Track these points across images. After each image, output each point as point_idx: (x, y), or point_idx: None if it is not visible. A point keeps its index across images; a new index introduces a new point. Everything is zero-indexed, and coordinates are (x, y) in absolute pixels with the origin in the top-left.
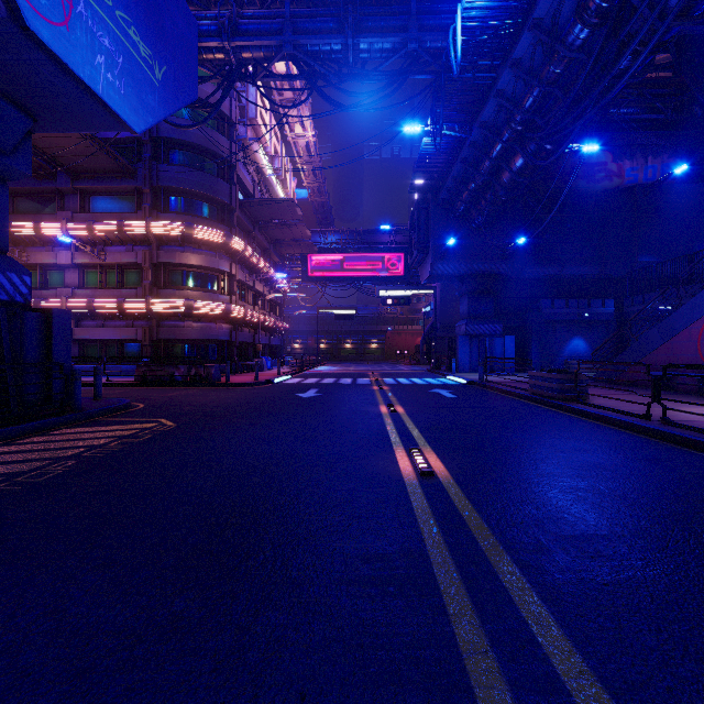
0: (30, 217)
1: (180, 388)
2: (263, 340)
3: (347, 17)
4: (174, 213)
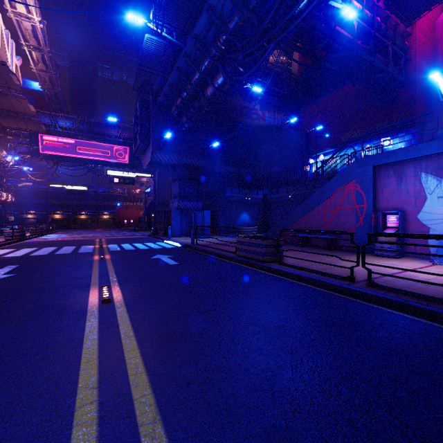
0: None
1: None
2: None
3: None
4: None
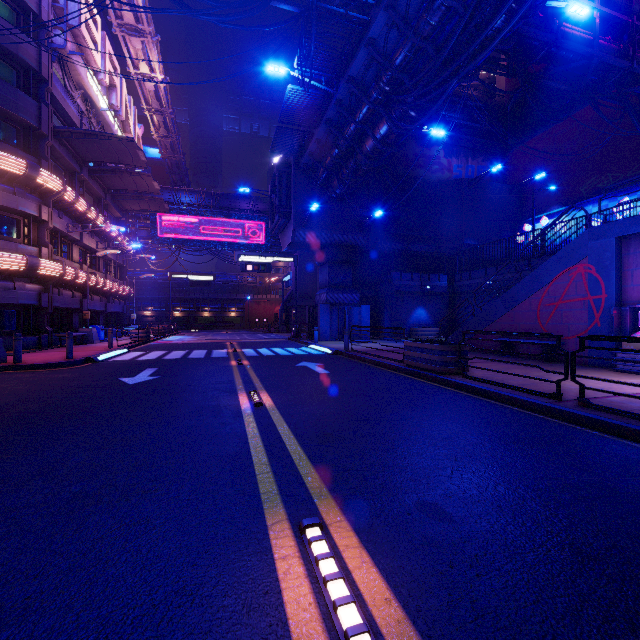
0: None
1: None
2: (96, 306)
3: None
4: None
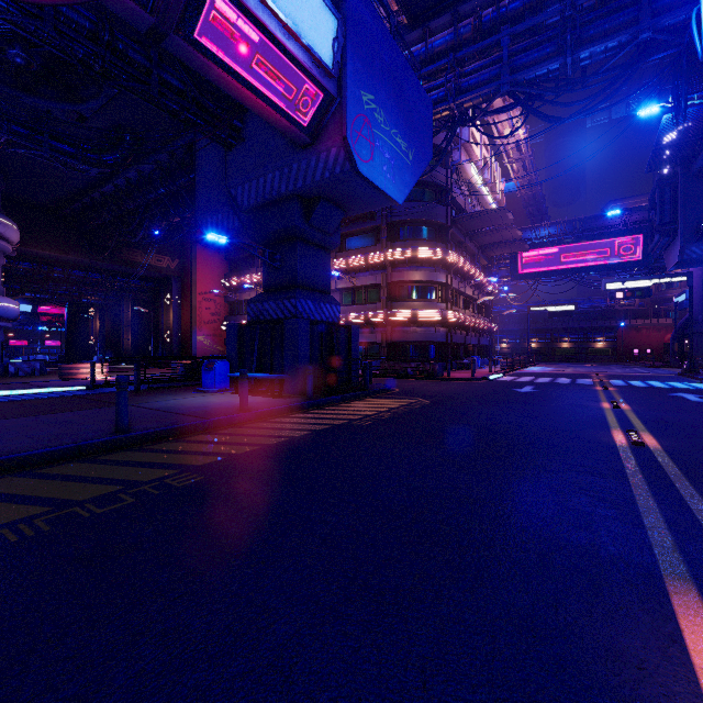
0: None
1: (413, 380)
2: (472, 341)
3: (565, 37)
4: (403, 241)
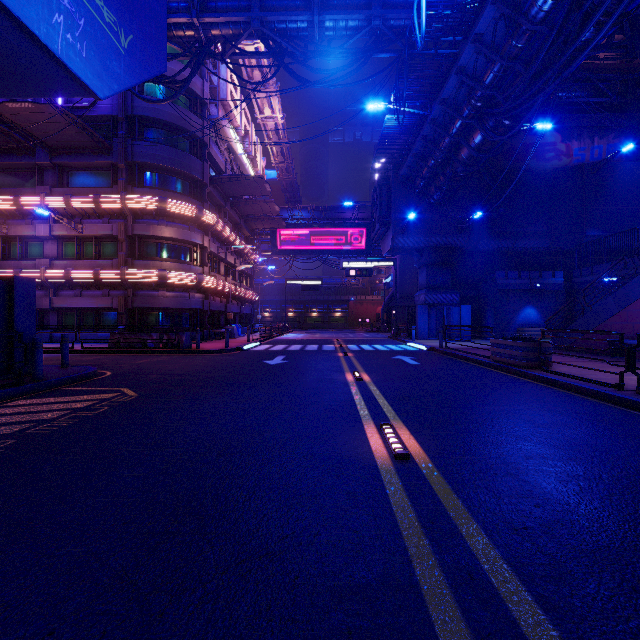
0: (10, 191)
1: (152, 355)
2: (234, 309)
3: None
4: (148, 188)
